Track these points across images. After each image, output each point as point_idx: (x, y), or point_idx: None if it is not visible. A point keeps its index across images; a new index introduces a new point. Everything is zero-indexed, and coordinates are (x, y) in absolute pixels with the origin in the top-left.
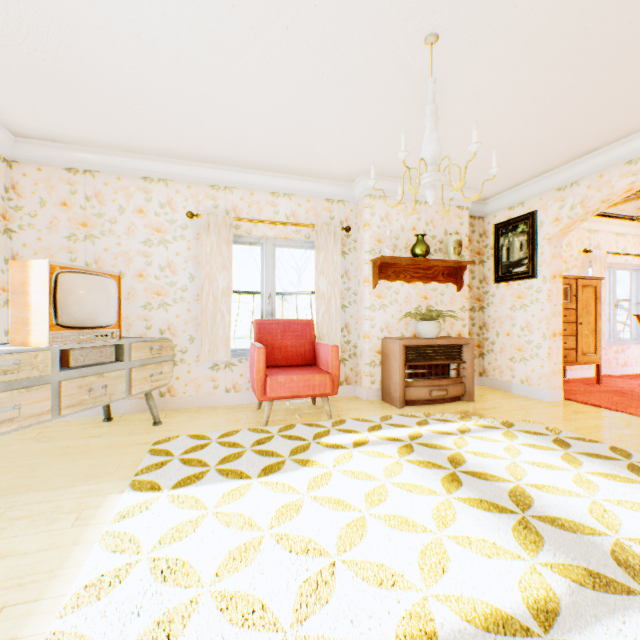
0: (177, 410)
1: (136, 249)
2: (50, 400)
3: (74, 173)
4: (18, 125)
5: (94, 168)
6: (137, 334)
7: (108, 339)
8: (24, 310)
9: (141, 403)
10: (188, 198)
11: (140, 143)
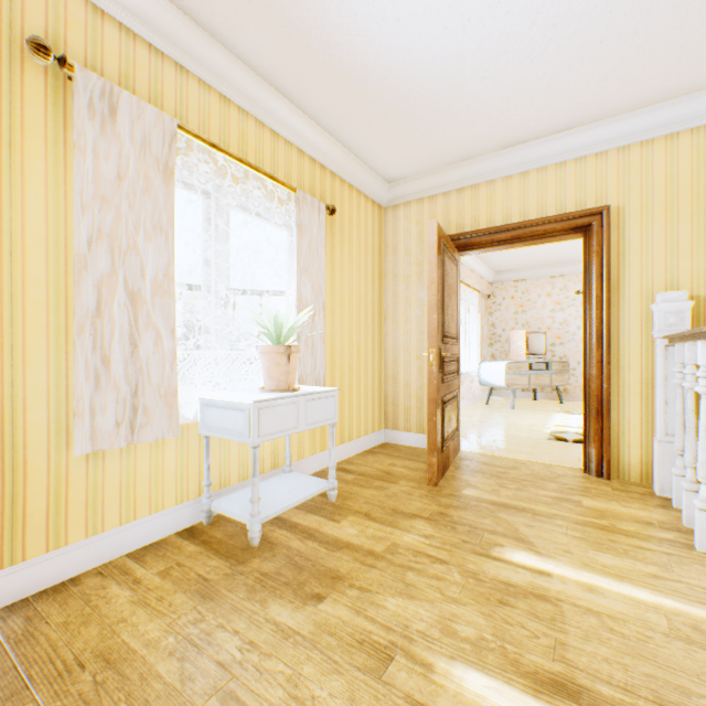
0: (569, 401)
1: (545, 315)
2: (526, 380)
3: (516, 282)
4: (497, 269)
5: (525, 278)
6: (546, 359)
7: (541, 360)
8: (515, 348)
9: (548, 395)
10: (575, 283)
11: (550, 263)
